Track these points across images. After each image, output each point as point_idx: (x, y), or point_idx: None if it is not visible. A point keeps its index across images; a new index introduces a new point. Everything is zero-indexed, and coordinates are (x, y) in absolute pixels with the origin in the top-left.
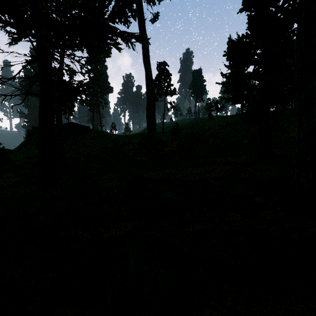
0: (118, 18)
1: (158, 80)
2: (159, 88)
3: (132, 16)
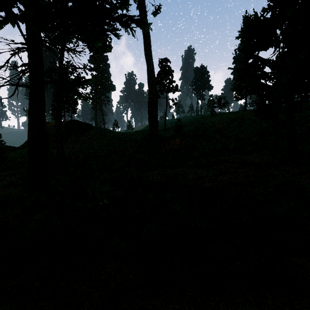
0: None
1: (160, 77)
2: (161, 85)
3: None
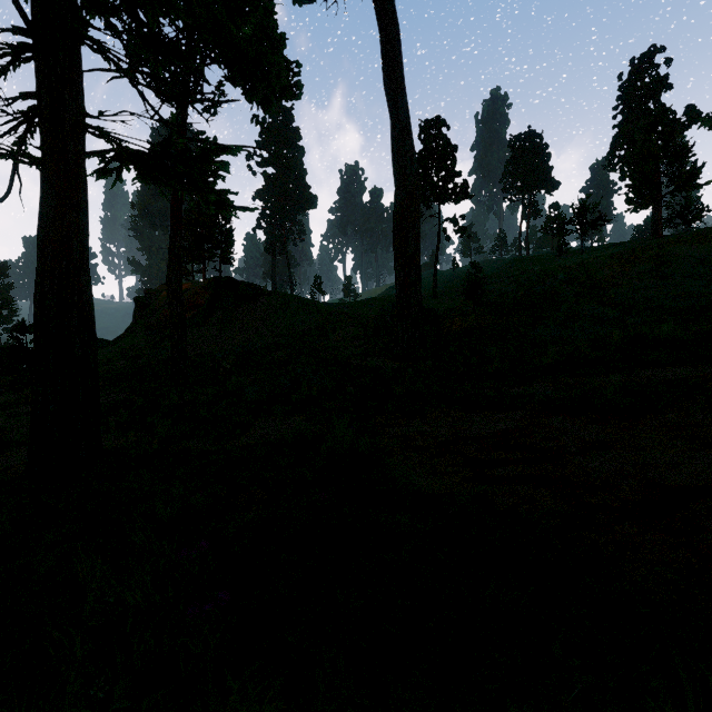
0: None
1: (423, 166)
2: (425, 185)
3: None
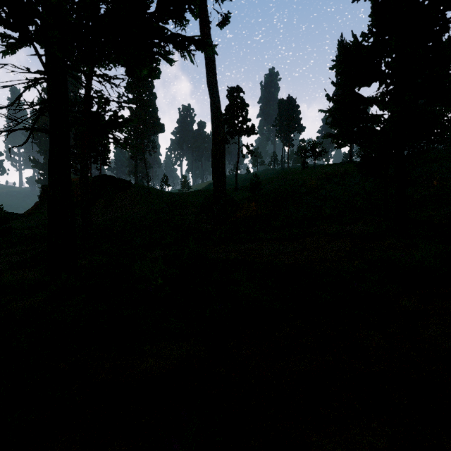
0: (168, 14)
1: (229, 114)
2: (230, 125)
3: (190, 11)
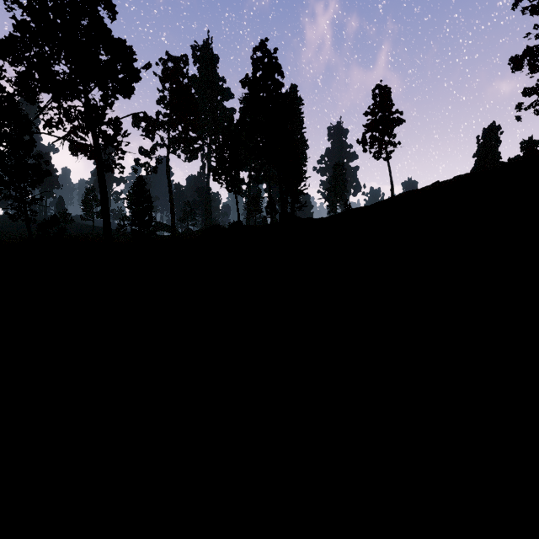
0: None
1: None
2: None
3: None
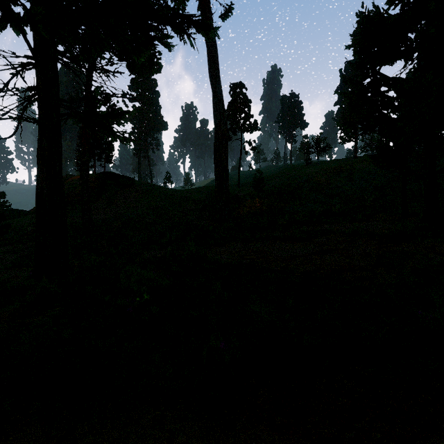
0: None
1: (232, 110)
2: (233, 121)
3: None
